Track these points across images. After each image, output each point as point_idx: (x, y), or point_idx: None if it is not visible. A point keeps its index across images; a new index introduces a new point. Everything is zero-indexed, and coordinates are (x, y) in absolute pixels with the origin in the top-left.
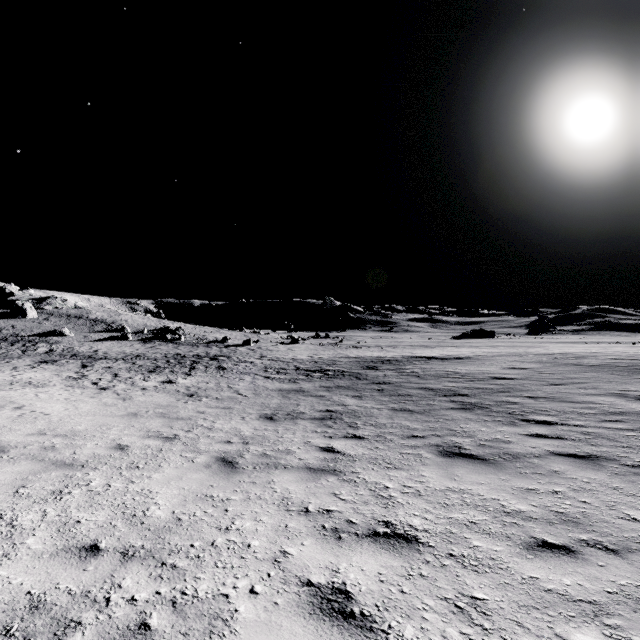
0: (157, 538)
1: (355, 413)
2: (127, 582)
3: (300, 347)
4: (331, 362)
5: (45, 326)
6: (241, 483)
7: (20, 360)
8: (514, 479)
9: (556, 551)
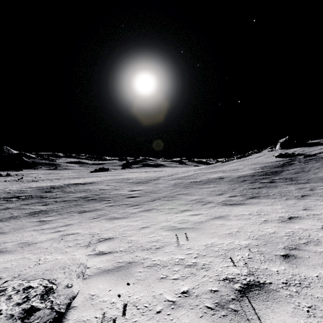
0: (3, 242)
1: (46, 210)
2: (7, 244)
3: None
4: (21, 191)
5: None
6: (14, 233)
7: None
8: (95, 212)
9: (97, 218)
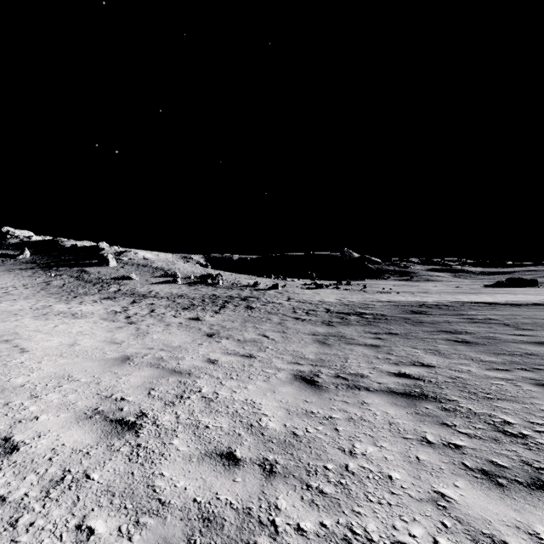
0: None
1: (466, 387)
2: None
3: (325, 291)
4: (364, 305)
5: (120, 272)
6: None
7: (91, 296)
8: None
9: None
